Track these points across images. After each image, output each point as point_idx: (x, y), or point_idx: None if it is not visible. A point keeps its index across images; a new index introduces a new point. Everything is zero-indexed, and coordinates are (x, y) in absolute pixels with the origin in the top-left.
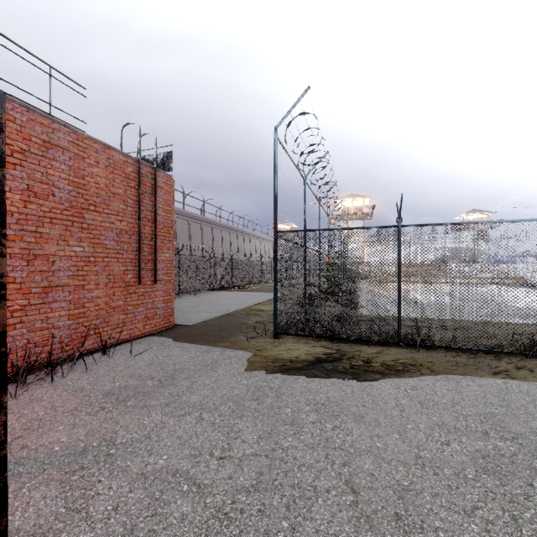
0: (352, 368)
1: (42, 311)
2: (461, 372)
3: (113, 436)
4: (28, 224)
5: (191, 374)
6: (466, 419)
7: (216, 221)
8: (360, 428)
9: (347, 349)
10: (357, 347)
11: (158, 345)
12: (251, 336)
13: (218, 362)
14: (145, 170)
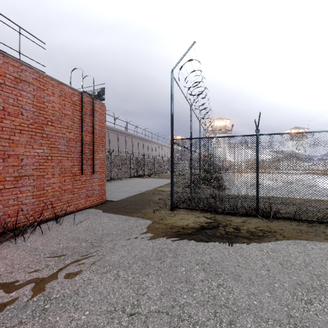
0: (227, 234)
1: (14, 193)
2: (304, 237)
3: (50, 291)
4: (4, 133)
5: (114, 238)
6: (318, 278)
7: (134, 134)
8: (238, 286)
9: (222, 219)
10: (228, 218)
11: (93, 215)
12: (156, 208)
13: (133, 228)
14: (86, 99)
